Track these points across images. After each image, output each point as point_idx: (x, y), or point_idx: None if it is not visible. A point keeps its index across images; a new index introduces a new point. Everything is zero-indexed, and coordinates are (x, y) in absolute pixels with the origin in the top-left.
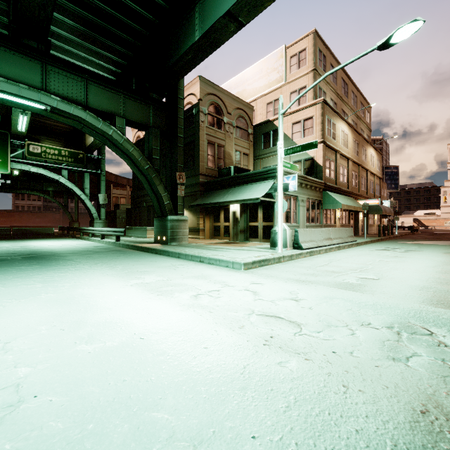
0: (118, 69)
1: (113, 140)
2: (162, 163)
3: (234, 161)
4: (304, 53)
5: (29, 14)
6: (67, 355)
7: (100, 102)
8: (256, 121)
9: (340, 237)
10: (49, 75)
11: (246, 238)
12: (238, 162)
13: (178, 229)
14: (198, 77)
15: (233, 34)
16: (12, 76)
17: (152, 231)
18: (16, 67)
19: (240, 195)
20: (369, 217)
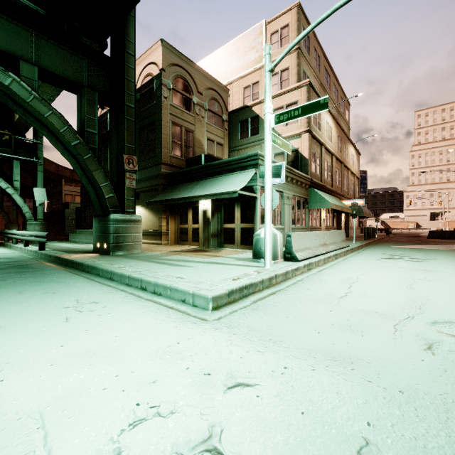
0: (40, 8)
1: (14, 97)
2: None
3: (206, 151)
4: (287, 30)
5: None
6: None
7: None
8: (232, 108)
9: (334, 242)
10: None
11: (220, 243)
12: (210, 153)
13: (125, 233)
14: (160, 41)
15: None
16: None
17: None
18: None
19: (211, 189)
20: (350, 219)
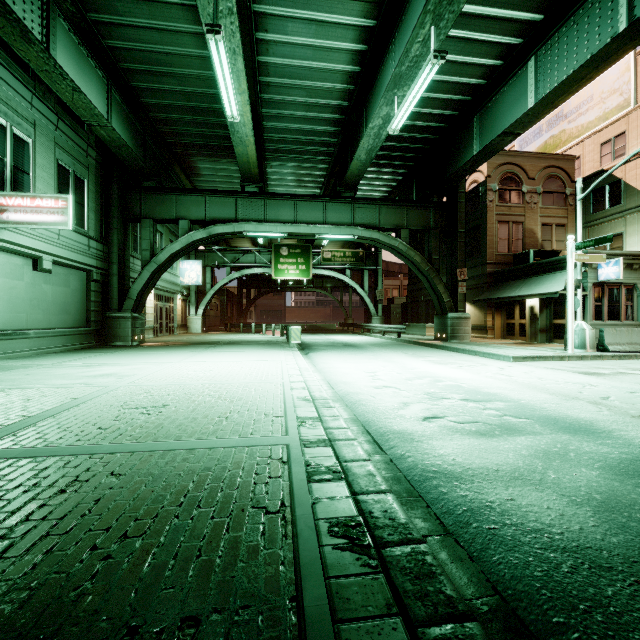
0: (400, 177)
1: (399, 250)
2: (442, 252)
3: (539, 238)
4: None
5: (349, 180)
6: (406, 370)
7: (388, 220)
8: (583, 173)
9: None
10: (355, 211)
11: (549, 338)
12: (545, 239)
13: (458, 327)
14: None
15: (511, 141)
16: (335, 221)
17: (432, 329)
18: (338, 214)
19: (536, 288)
20: None
